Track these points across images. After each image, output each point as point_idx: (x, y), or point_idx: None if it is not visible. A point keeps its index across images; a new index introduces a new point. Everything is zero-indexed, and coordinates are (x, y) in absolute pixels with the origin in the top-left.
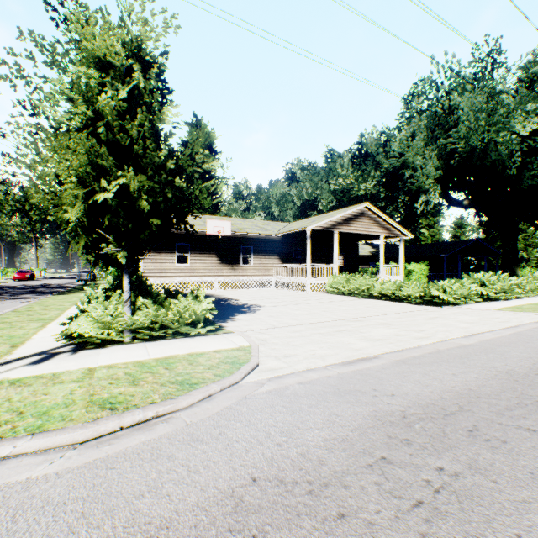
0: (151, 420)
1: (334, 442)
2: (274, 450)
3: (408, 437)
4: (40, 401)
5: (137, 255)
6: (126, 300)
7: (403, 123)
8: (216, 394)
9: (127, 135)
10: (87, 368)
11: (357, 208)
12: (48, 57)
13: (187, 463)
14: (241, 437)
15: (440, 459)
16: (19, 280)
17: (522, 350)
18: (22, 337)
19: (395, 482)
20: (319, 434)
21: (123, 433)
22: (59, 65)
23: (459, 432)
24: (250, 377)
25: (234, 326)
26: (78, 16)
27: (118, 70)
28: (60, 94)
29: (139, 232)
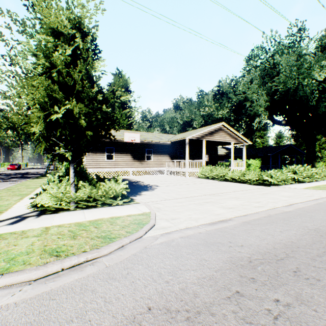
0: (83, 264)
1: (204, 280)
2: (163, 286)
3: (254, 276)
4: (11, 250)
5: (81, 155)
6: (72, 183)
7: (245, 73)
8: (127, 245)
9: (72, 78)
10: (45, 227)
11: (217, 125)
12: (20, 27)
13: (104, 296)
14: (142, 276)
15: (276, 293)
16: (11, 169)
17: (323, 215)
18: (6, 206)
19: (246, 311)
20: (194, 274)
21: (64, 273)
22: (27, 33)
23: (287, 273)
24: (149, 233)
25: (141, 199)
26: (39, 1)
27: (66, 36)
28: (28, 51)
29: (79, 140)
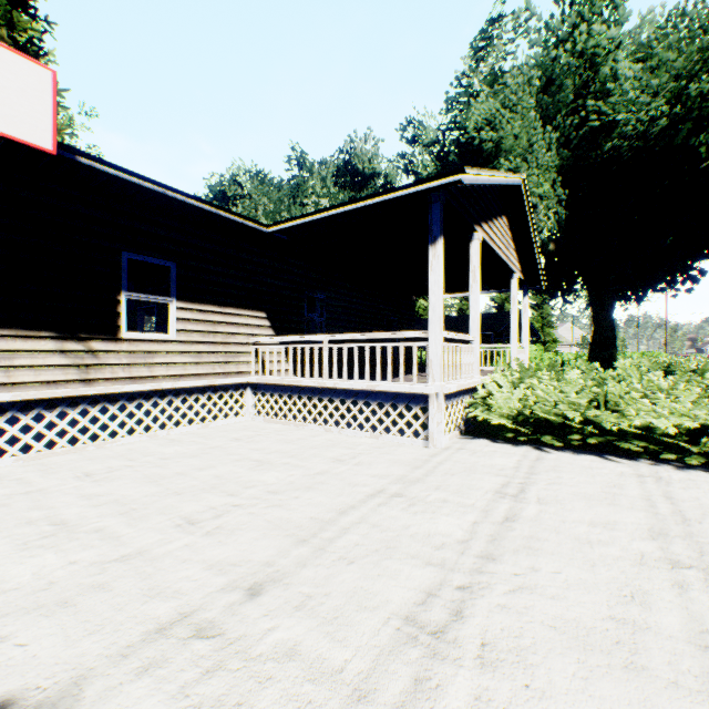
0: None
1: None
2: None
3: None
4: None
5: None
6: None
7: (481, 82)
8: None
9: None
10: None
11: (515, 179)
12: None
13: None
14: None
15: None
16: None
17: None
18: None
19: None
20: None
21: None
22: None
23: None
24: None
25: None
26: None
27: None
28: None
29: None
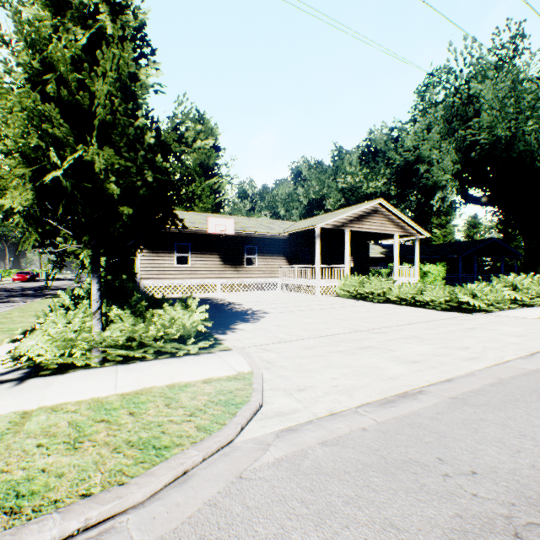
0: (74, 537)
1: None
2: None
3: None
4: None
5: (125, 256)
6: (94, 311)
7: (417, 115)
8: (195, 468)
9: (92, 99)
10: (21, 412)
11: (370, 204)
12: None
13: None
14: None
15: None
16: (19, 281)
17: None
18: None
19: None
20: None
21: None
22: None
23: None
24: (249, 430)
25: (234, 339)
26: None
27: (76, 6)
28: None
29: (108, 224)
